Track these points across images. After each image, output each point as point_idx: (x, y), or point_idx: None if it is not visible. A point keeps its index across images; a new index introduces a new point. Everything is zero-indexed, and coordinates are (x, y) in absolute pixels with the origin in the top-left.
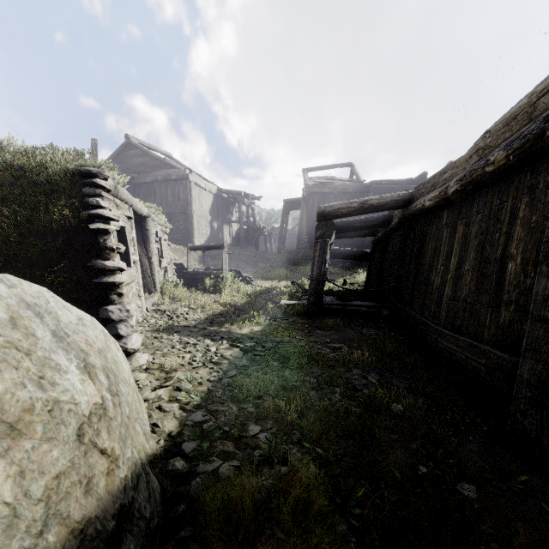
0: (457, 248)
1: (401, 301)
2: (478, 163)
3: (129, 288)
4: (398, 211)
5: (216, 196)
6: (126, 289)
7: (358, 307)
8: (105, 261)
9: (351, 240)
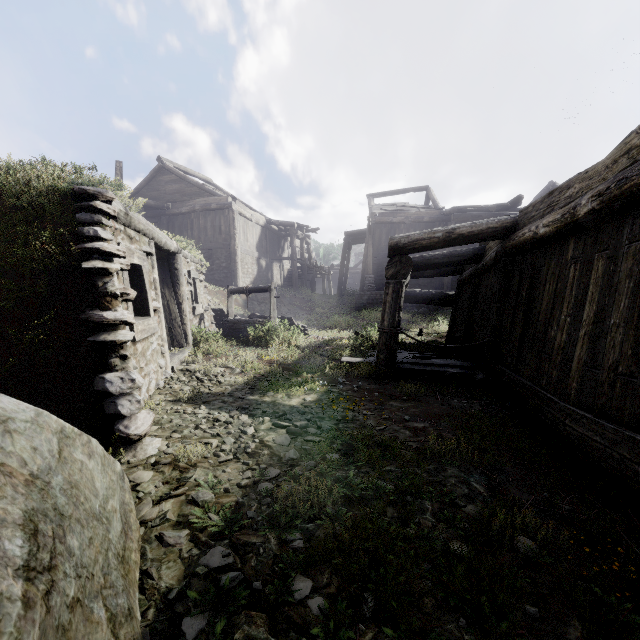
0: (595, 292)
1: (502, 361)
2: (631, 168)
3: (146, 344)
4: (494, 242)
5: (264, 229)
6: (142, 346)
7: (443, 367)
8: (104, 311)
9: (427, 280)
